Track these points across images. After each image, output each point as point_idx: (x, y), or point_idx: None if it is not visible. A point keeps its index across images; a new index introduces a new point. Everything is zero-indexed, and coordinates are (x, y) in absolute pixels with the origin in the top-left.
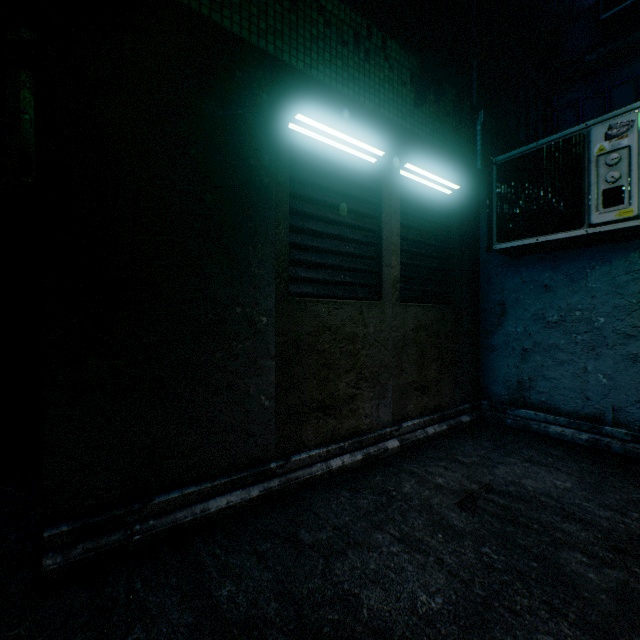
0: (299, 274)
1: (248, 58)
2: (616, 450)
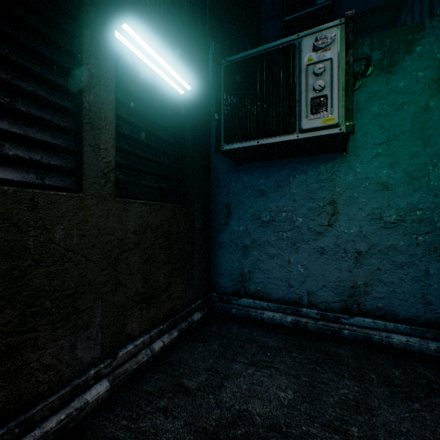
0: None
1: None
2: (311, 328)
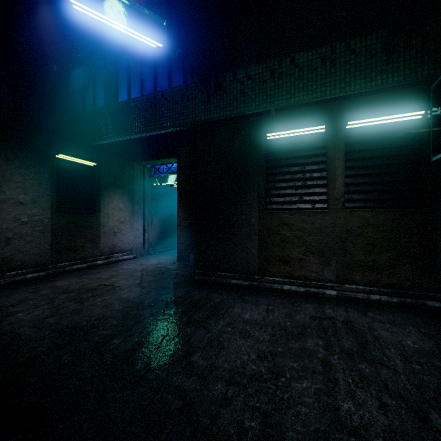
0: (272, 200)
1: (247, 124)
2: None
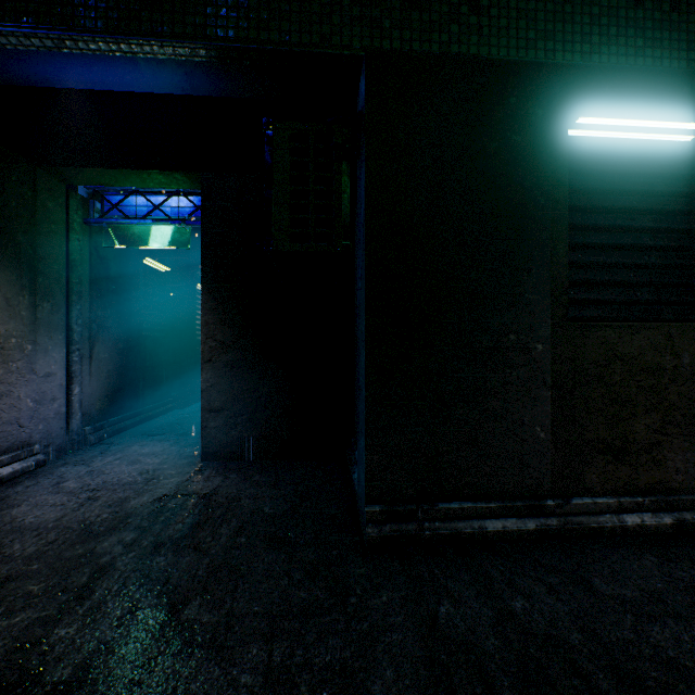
0: (578, 296)
1: (521, 80)
2: None
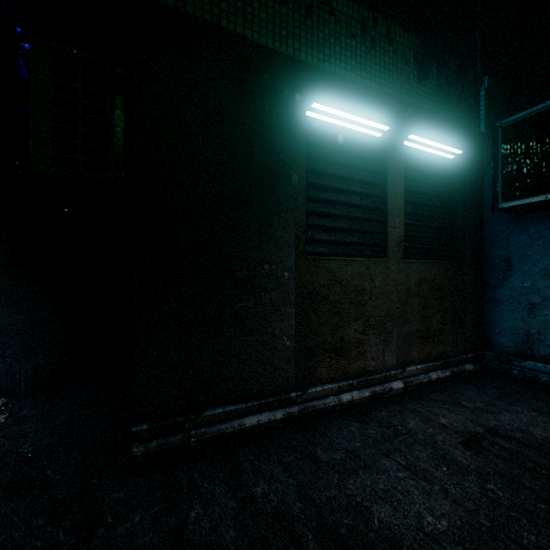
0: (314, 236)
1: (273, 63)
2: None
